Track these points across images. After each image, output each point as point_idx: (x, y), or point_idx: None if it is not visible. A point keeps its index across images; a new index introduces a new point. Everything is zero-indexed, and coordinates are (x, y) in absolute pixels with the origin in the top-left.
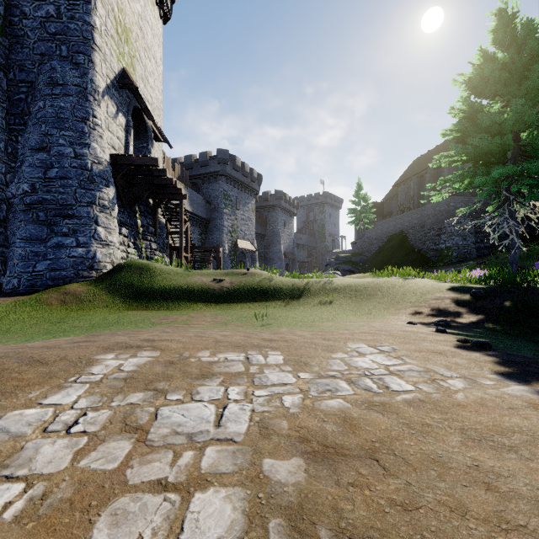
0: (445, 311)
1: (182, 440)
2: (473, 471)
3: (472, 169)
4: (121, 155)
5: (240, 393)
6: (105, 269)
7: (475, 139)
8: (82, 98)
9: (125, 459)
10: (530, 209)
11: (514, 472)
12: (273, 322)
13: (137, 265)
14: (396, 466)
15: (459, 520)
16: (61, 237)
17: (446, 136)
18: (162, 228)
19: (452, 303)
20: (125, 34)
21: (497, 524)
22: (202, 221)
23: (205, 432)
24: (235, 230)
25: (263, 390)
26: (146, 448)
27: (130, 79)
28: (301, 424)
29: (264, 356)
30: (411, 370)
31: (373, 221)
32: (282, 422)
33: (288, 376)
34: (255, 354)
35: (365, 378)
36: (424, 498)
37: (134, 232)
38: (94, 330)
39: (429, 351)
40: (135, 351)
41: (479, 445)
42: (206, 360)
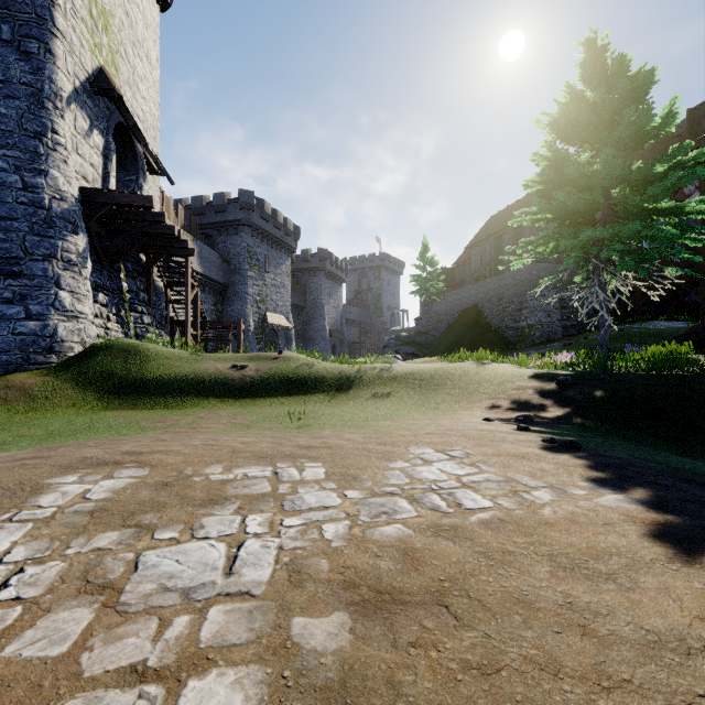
0: (528, 403)
1: (173, 600)
2: (566, 611)
3: (558, 230)
4: (97, 189)
5: (263, 524)
6: (72, 352)
7: (561, 193)
8: (34, 103)
9: (82, 637)
10: (621, 280)
11: (614, 608)
12: (313, 423)
13: (121, 346)
14: (471, 613)
15: (551, 682)
16: (2, 304)
17: (529, 189)
18: (160, 295)
19: (536, 394)
20: (104, 18)
21: (597, 681)
22: (218, 286)
23: (209, 585)
24: (263, 299)
25: (295, 517)
26: (116, 617)
27: (110, 83)
28: (346, 563)
29: (298, 470)
30: (488, 480)
31: (442, 292)
32: (321, 561)
33: (331, 496)
34: (287, 467)
35: (431, 494)
36: (507, 654)
37: (117, 299)
38: (52, 440)
39: (509, 455)
40: (110, 470)
41: (572, 576)
42: (217, 479)
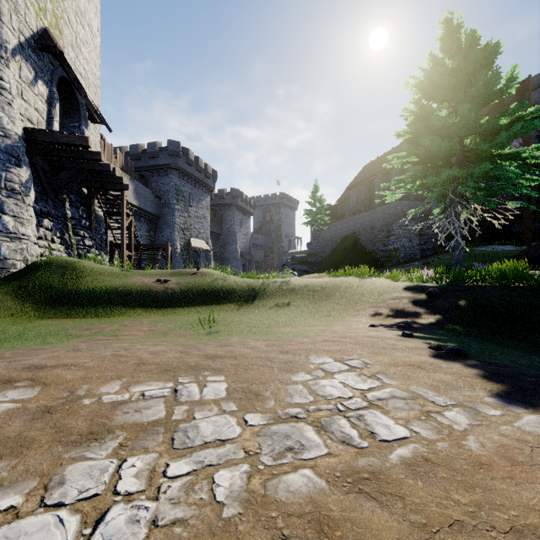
0: (404, 311)
1: None
2: None
3: (424, 170)
4: (39, 130)
5: (142, 474)
6: (14, 269)
7: (427, 140)
8: None
9: None
10: (472, 211)
11: None
12: (223, 330)
13: (59, 264)
14: None
15: None
16: None
17: (400, 137)
18: (100, 222)
19: (410, 303)
20: None
21: None
22: (151, 216)
23: None
24: (188, 228)
25: (184, 460)
26: None
27: (52, 41)
28: None
29: (200, 386)
30: (394, 396)
31: (327, 223)
32: None
33: (229, 424)
34: (188, 382)
35: (339, 417)
36: None
37: (61, 224)
38: None
39: (405, 364)
40: None
41: None
42: (109, 401)
